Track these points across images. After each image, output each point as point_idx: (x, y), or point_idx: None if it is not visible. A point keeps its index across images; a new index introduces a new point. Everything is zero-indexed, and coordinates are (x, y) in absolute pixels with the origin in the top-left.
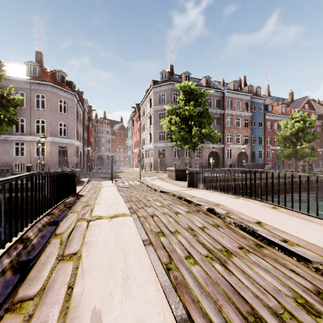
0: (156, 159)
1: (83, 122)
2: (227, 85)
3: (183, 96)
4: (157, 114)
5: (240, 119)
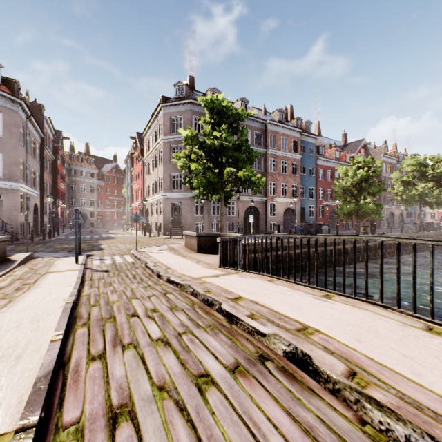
0: (168, 218)
1: (42, 156)
2: (269, 115)
3: (210, 117)
4: (169, 148)
5: (287, 163)
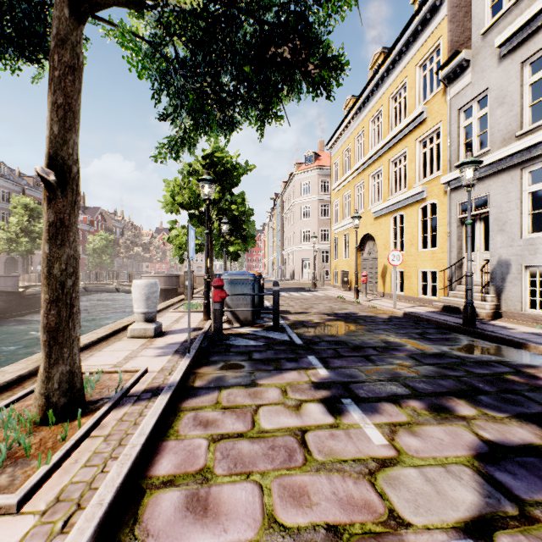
0: None
1: None
2: (23, 177)
3: (22, 207)
4: None
5: None
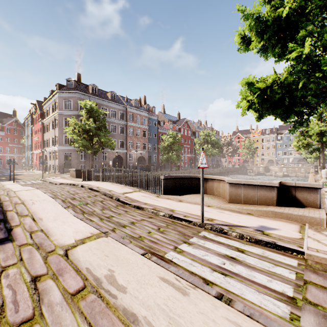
0: (62, 162)
1: None
2: (130, 101)
3: (85, 111)
4: (62, 119)
5: (140, 131)
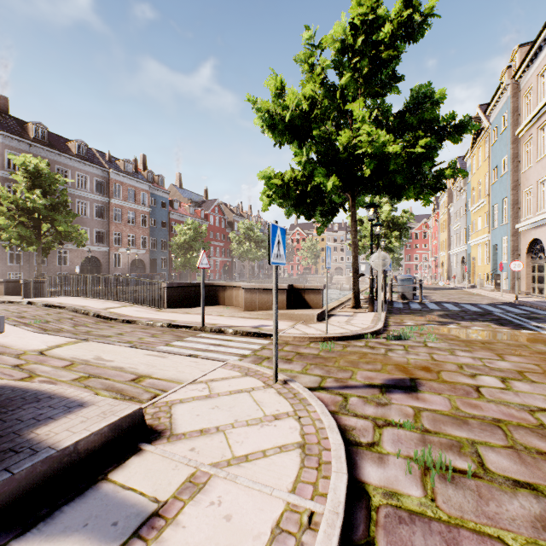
0: None
1: None
2: (116, 162)
3: (24, 174)
4: None
5: (136, 215)
